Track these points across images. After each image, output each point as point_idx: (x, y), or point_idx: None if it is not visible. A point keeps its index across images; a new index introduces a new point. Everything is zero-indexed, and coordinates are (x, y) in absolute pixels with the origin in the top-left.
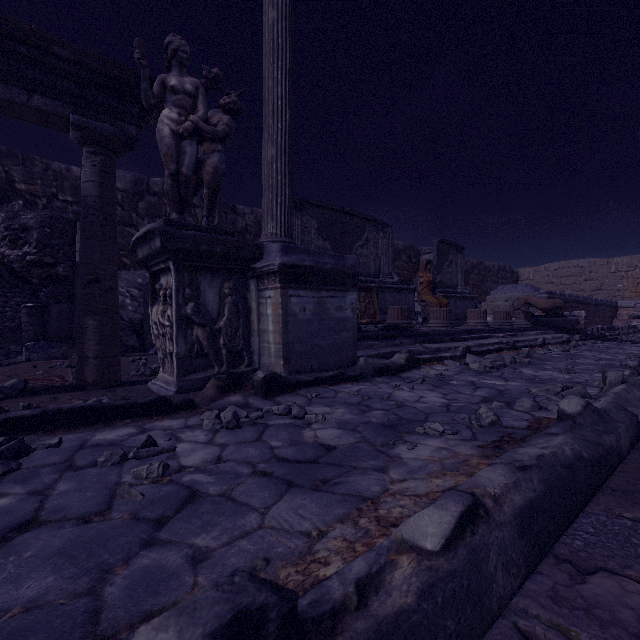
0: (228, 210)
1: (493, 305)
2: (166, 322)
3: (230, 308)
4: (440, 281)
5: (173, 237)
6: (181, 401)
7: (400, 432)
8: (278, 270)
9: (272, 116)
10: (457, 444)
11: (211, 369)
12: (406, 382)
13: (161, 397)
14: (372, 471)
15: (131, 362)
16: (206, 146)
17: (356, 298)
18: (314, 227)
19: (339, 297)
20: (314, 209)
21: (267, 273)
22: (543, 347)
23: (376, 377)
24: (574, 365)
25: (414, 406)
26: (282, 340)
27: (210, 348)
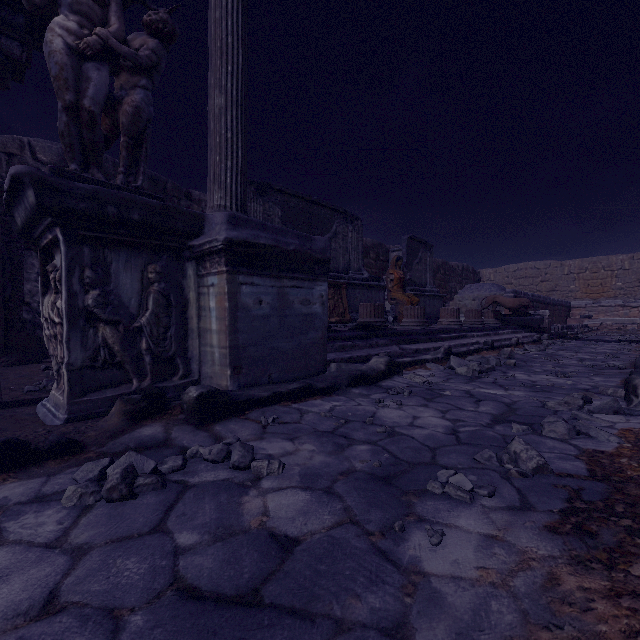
0: (181, 195)
1: (461, 304)
2: (55, 318)
3: (156, 299)
4: (410, 279)
5: (57, 190)
6: (51, 443)
7: (404, 492)
8: (223, 248)
9: (220, 55)
10: (508, 523)
11: (127, 384)
12: (390, 394)
13: (8, 441)
14: (378, 639)
15: (42, 371)
16: (124, 78)
17: (326, 290)
18: (278, 215)
19: (305, 288)
20: (278, 195)
21: (209, 253)
22: (518, 347)
23: (352, 388)
24: (562, 367)
25: (410, 434)
26: (229, 342)
27: (125, 354)
